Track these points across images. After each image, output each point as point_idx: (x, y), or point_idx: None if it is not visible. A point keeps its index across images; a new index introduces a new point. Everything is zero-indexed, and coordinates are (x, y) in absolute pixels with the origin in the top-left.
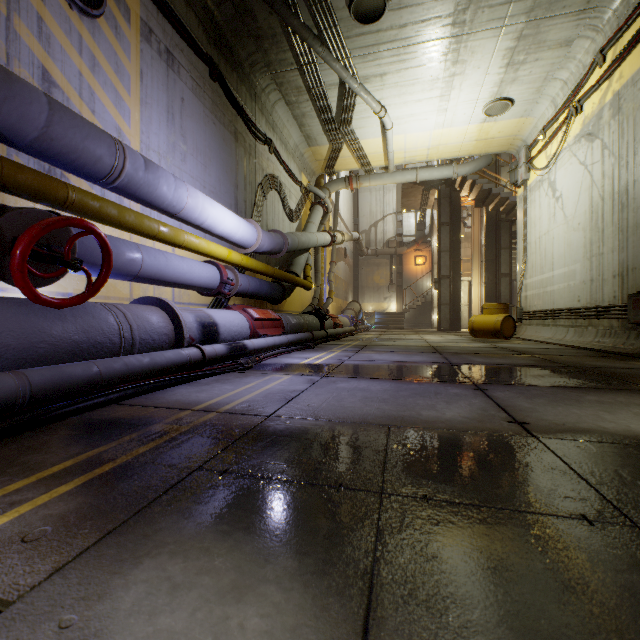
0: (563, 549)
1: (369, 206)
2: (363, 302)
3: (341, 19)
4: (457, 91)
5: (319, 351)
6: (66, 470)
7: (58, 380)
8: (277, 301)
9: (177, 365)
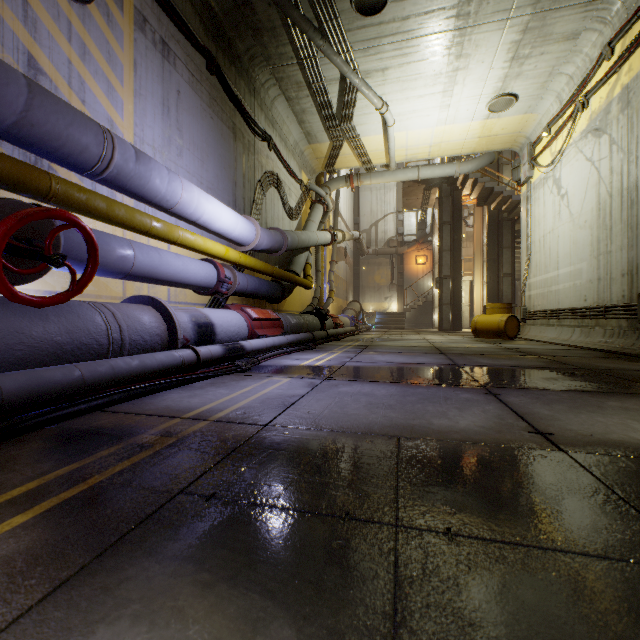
0: (633, 610)
1: (370, 205)
2: (364, 302)
3: (342, 11)
4: (460, 86)
5: (320, 352)
6: (27, 494)
7: (34, 386)
8: (276, 301)
9: (169, 368)
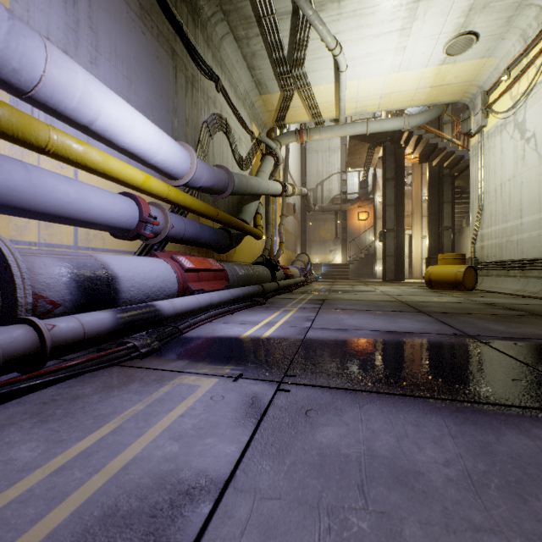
0: None
1: (316, 166)
2: (310, 254)
3: None
4: (420, 22)
5: (270, 309)
6: None
7: None
8: (224, 250)
9: None
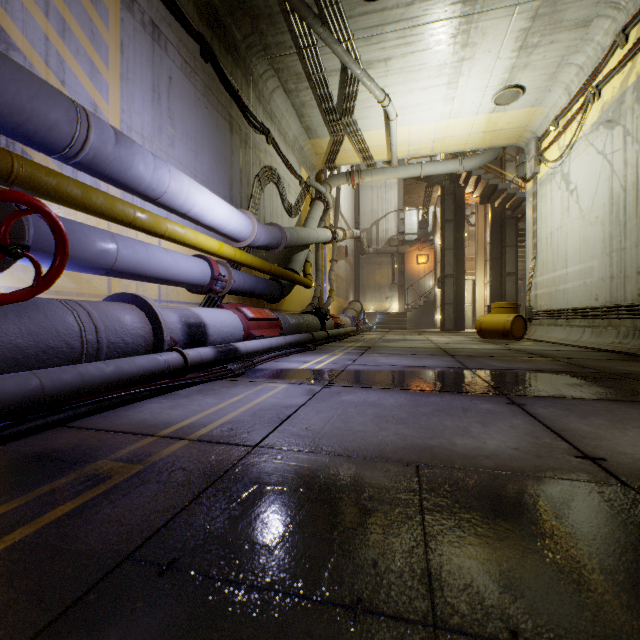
0: None
1: (370, 204)
2: (364, 302)
3: None
4: (465, 78)
5: (320, 354)
6: None
7: None
8: (275, 300)
9: (151, 373)
